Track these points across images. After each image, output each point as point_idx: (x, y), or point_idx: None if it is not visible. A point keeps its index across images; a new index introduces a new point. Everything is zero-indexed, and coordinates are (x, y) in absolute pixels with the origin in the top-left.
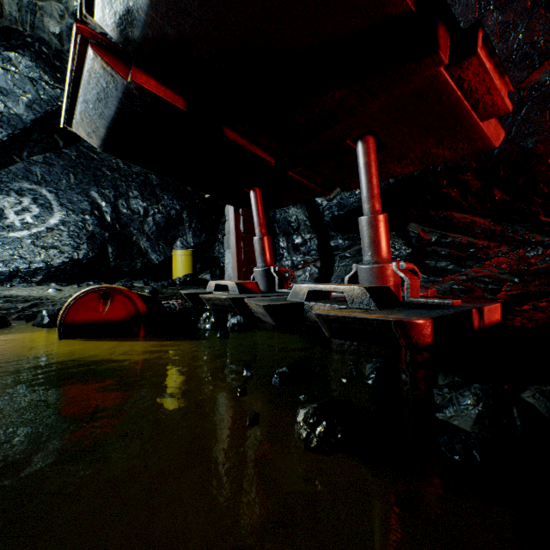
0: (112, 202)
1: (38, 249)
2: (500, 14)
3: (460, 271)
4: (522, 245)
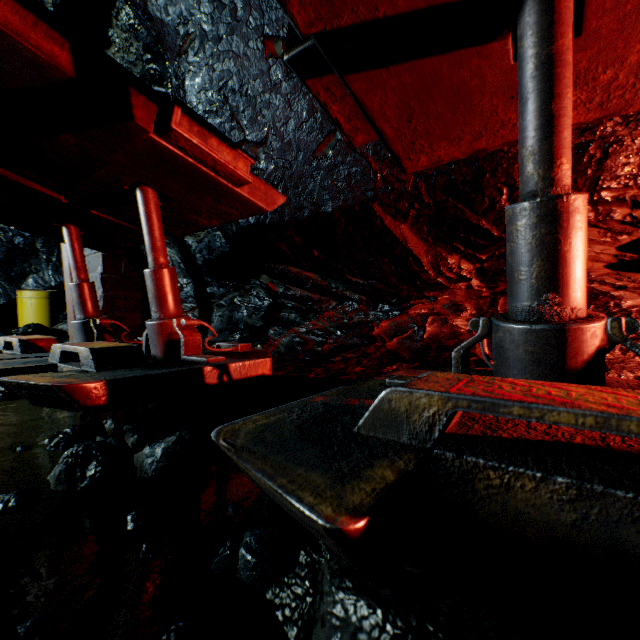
0: None
1: None
2: (288, 85)
3: (302, 324)
4: (344, 300)
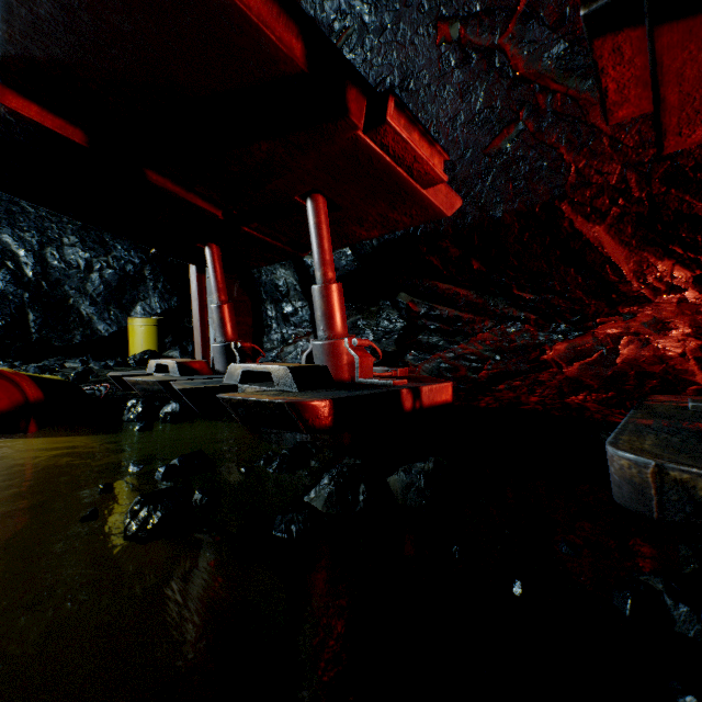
0: (35, 250)
1: None
2: (461, 73)
3: (448, 348)
4: (503, 320)
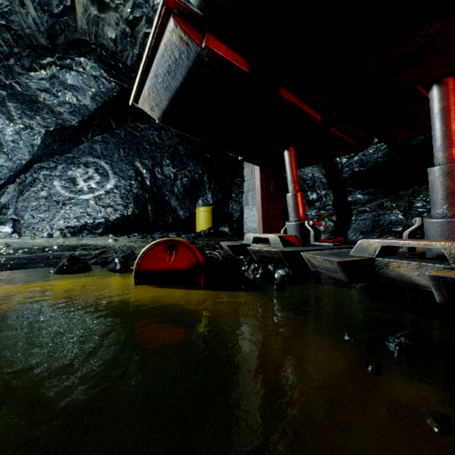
0: (150, 169)
1: (99, 208)
2: None
3: None
4: None
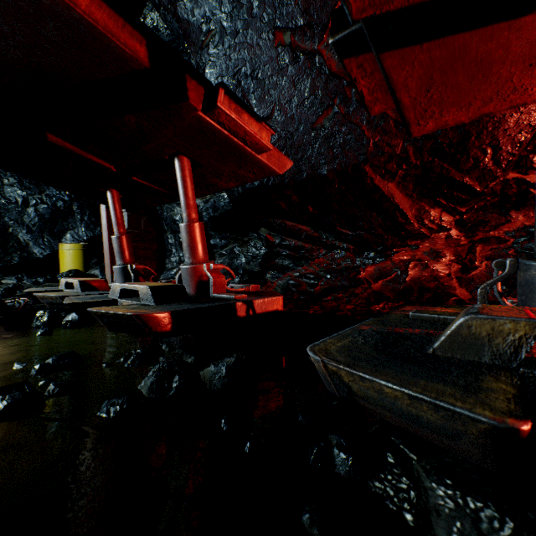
0: None
1: None
2: (293, 68)
3: (295, 269)
4: (333, 249)
